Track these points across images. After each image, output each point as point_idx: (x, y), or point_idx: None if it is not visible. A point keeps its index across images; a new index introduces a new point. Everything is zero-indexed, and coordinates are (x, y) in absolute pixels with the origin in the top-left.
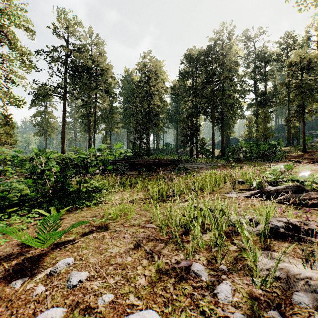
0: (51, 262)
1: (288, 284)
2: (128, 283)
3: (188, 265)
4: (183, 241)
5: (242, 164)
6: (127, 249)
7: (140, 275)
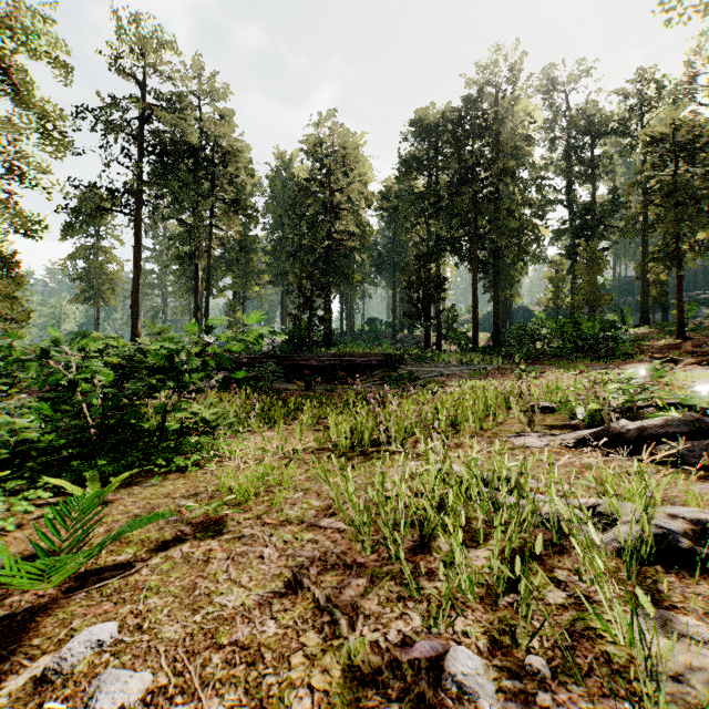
0: (55, 636)
1: None
2: None
3: (435, 652)
4: (418, 572)
5: (542, 367)
6: (267, 595)
7: (299, 685)
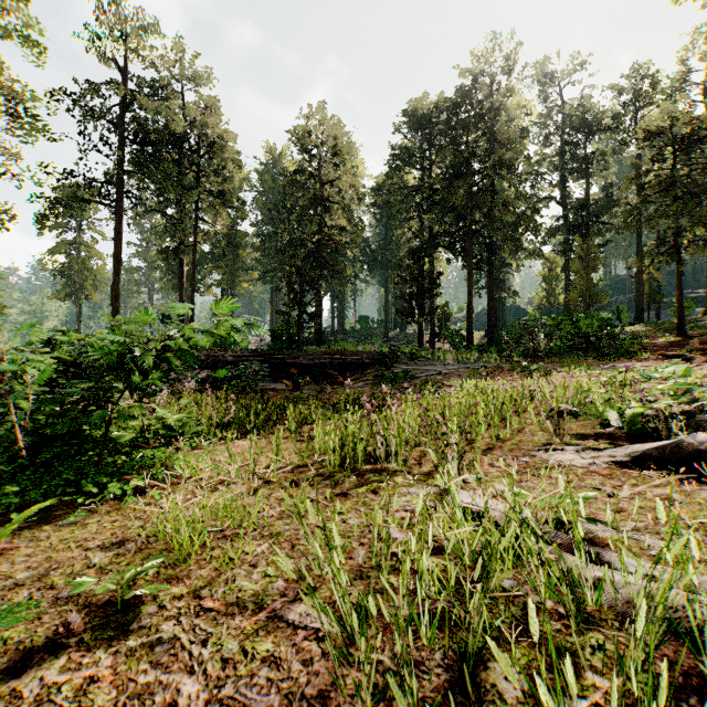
0: None
1: None
2: None
3: None
4: None
5: (543, 365)
6: None
7: None
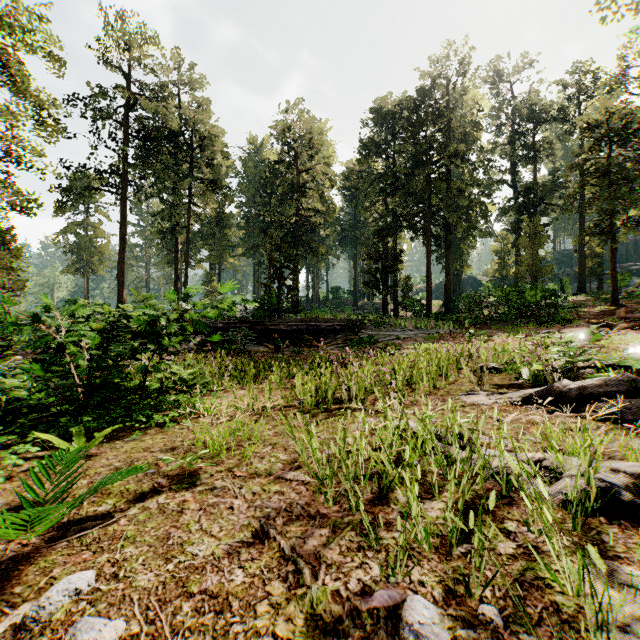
0: (36, 584)
1: None
2: None
3: (392, 601)
4: (377, 523)
5: (489, 331)
6: (235, 545)
7: (264, 633)
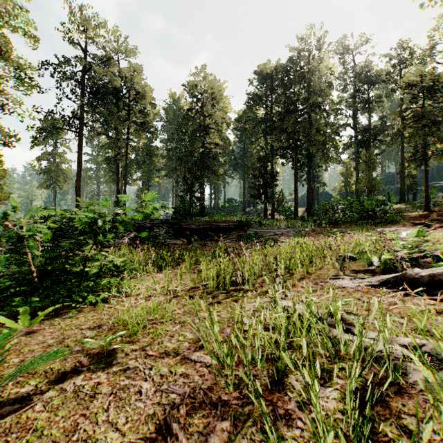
0: None
1: None
2: None
3: None
4: (276, 415)
5: (340, 229)
6: (138, 442)
7: None
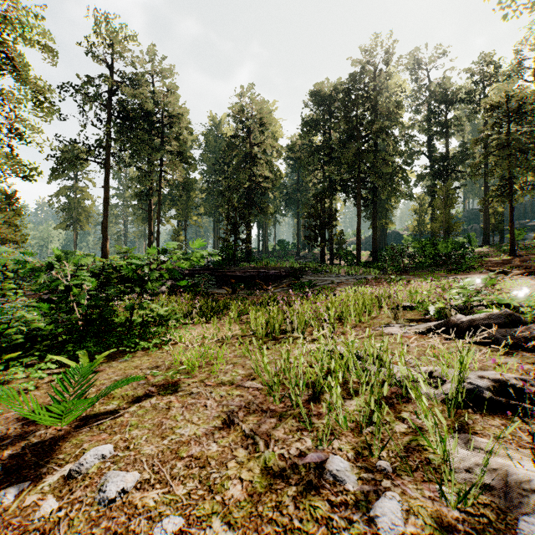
0: (73, 453)
1: (509, 501)
2: (211, 496)
3: (320, 459)
4: (311, 414)
5: (408, 277)
6: (210, 429)
7: (234, 478)
